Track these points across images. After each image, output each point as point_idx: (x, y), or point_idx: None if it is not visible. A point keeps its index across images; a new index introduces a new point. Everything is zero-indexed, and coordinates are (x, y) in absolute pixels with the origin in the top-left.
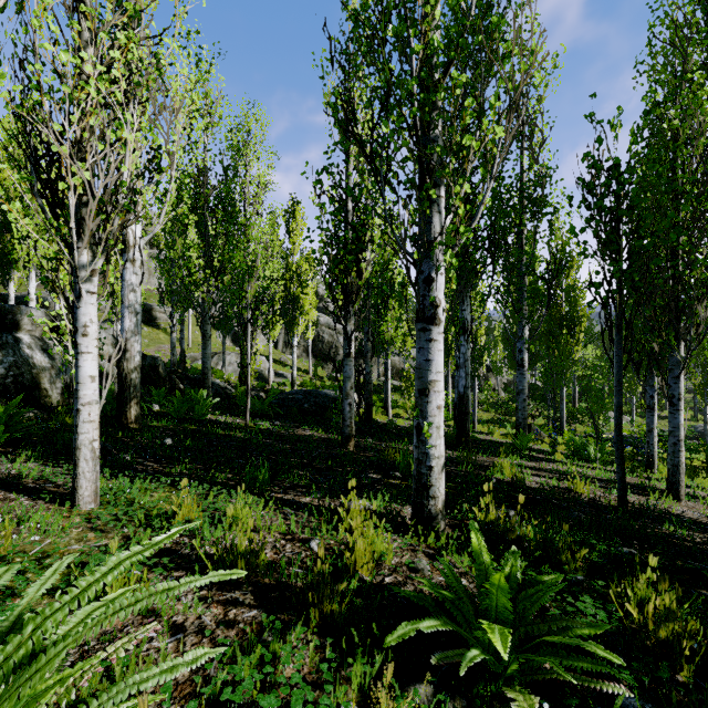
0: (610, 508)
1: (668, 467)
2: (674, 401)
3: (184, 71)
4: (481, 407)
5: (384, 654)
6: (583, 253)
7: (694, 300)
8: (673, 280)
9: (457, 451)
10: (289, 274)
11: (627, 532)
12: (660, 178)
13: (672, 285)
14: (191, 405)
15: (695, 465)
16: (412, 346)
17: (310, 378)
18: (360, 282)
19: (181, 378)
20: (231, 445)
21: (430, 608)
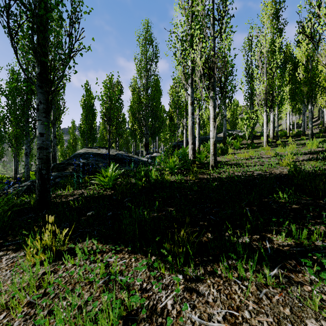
0: None
1: None
2: None
3: None
4: None
5: None
6: None
7: None
8: None
9: None
10: None
11: None
12: None
13: None
14: None
15: None
16: None
17: None
18: None
19: None
20: None
21: None
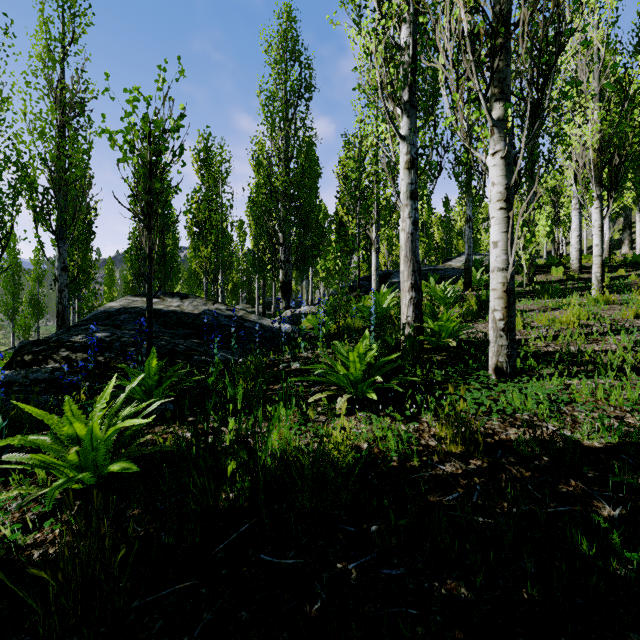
0: None
1: None
2: None
3: None
4: None
5: None
6: None
7: None
8: None
9: None
10: None
11: None
12: None
13: None
14: None
15: None
16: None
17: None
18: None
19: None
20: None
21: None
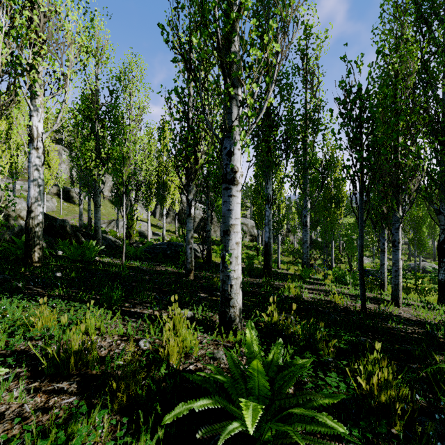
0: (355, 312)
1: (392, 286)
2: (395, 243)
3: (73, 17)
4: (284, 254)
5: (167, 429)
6: (340, 148)
7: (407, 178)
8: (395, 167)
9: (262, 279)
10: (160, 168)
11: (365, 327)
12: (387, 97)
13: (394, 170)
14: (83, 250)
15: (409, 286)
16: (242, 217)
17: (176, 236)
18: (196, 166)
19: (84, 235)
20: (106, 276)
21: (211, 389)
